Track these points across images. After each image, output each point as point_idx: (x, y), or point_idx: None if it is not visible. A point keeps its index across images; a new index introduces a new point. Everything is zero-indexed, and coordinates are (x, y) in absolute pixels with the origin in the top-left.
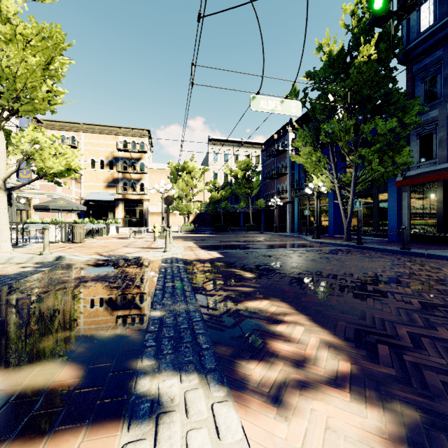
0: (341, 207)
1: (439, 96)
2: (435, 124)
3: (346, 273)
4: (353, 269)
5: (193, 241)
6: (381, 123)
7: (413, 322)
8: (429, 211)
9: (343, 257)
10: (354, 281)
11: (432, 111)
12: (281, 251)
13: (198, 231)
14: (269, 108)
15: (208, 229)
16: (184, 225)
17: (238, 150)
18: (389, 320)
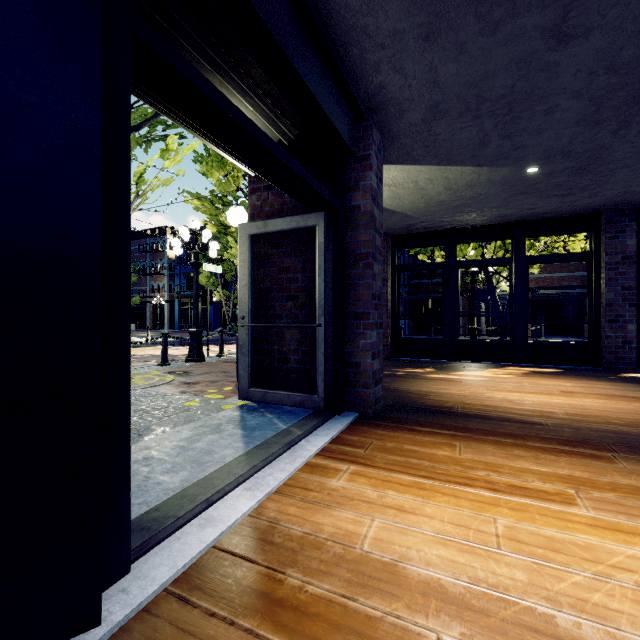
0: (226, 312)
1: None
2: None
3: None
4: None
5: None
6: None
7: None
8: None
9: None
10: None
11: None
12: None
13: None
14: (210, 269)
15: None
16: None
17: None
18: None
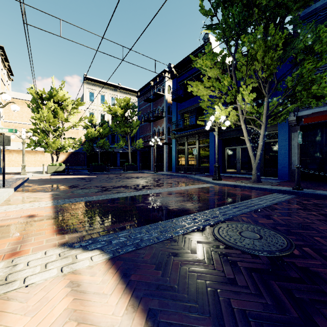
0: (249, 144)
1: None
2: None
3: None
4: None
5: (53, 192)
6: (326, 34)
7: None
8: (323, 151)
9: None
10: None
11: None
12: (249, 220)
13: (71, 171)
14: None
15: (83, 169)
16: (51, 164)
17: (115, 94)
18: None
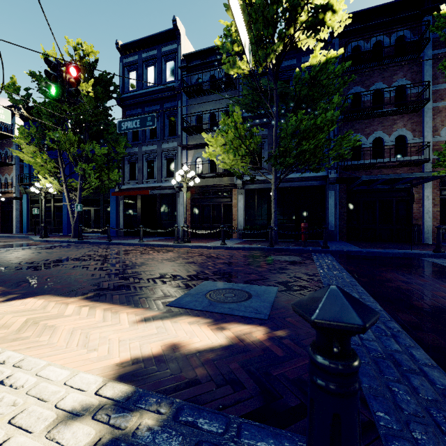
0: (70, 208)
1: (140, 139)
2: (137, 157)
3: (45, 259)
4: (54, 256)
5: None
6: (98, 147)
7: (58, 273)
8: (134, 215)
9: (56, 250)
10: (45, 263)
11: (136, 148)
12: None
13: None
14: None
15: None
16: None
17: None
18: (45, 275)
